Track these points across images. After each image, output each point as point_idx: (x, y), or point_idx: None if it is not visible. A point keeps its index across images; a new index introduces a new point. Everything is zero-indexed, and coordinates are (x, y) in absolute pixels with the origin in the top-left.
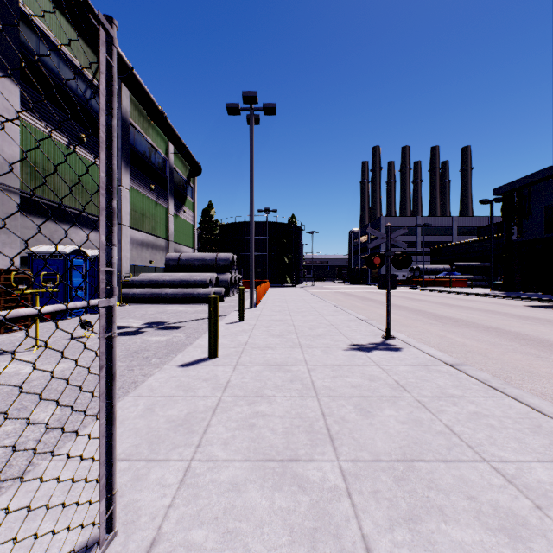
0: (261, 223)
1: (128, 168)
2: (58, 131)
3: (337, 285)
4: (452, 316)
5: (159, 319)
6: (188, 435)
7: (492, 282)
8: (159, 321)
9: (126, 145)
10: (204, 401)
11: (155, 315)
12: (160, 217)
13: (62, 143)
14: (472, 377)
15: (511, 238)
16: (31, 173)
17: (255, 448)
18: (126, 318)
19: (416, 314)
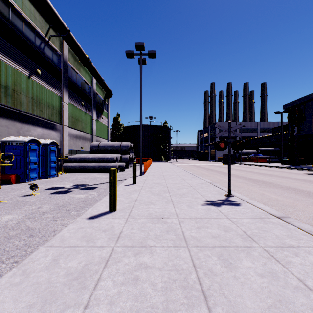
0: (147, 125)
1: (67, 92)
2: (22, 67)
3: (191, 161)
4: (263, 180)
5: (83, 182)
6: (80, 292)
7: (282, 160)
8: (83, 184)
9: (66, 78)
10: (100, 251)
11: (82, 180)
12: (87, 121)
13: (25, 75)
14: (298, 228)
15: (293, 133)
16: (5, 92)
17: (137, 310)
18: (63, 181)
19: (241, 178)
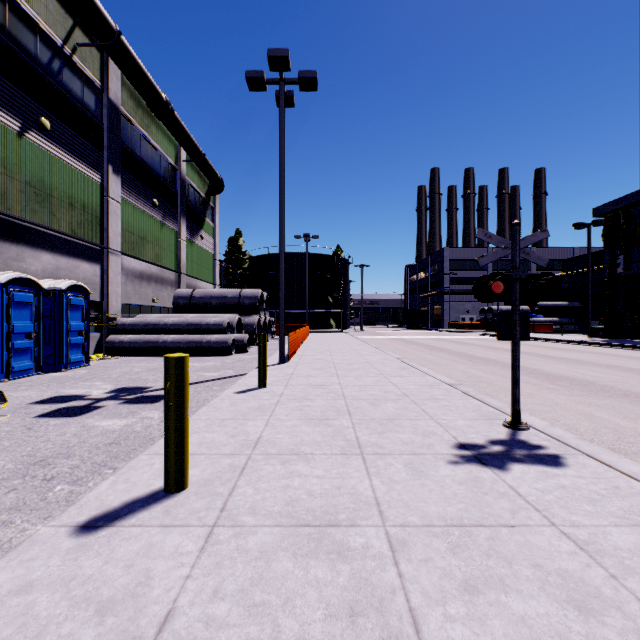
0: (300, 255)
1: (119, 174)
2: (3, 109)
3: (392, 330)
4: (570, 375)
5: (141, 381)
6: None
7: (590, 327)
8: (137, 386)
9: (116, 143)
10: None
11: (140, 375)
12: (167, 242)
13: (11, 128)
14: None
15: (616, 270)
16: None
17: None
18: (93, 380)
19: None
